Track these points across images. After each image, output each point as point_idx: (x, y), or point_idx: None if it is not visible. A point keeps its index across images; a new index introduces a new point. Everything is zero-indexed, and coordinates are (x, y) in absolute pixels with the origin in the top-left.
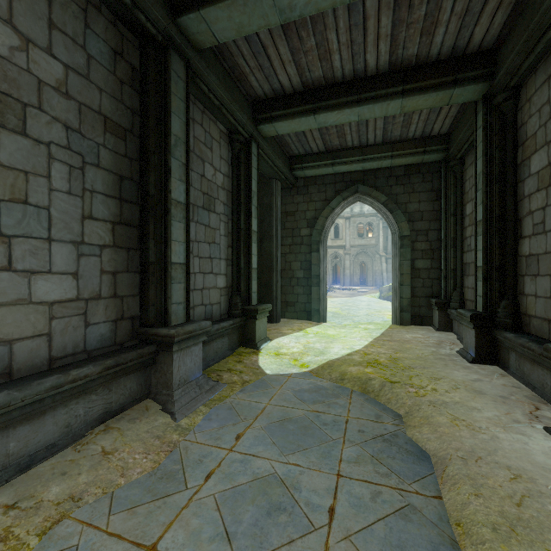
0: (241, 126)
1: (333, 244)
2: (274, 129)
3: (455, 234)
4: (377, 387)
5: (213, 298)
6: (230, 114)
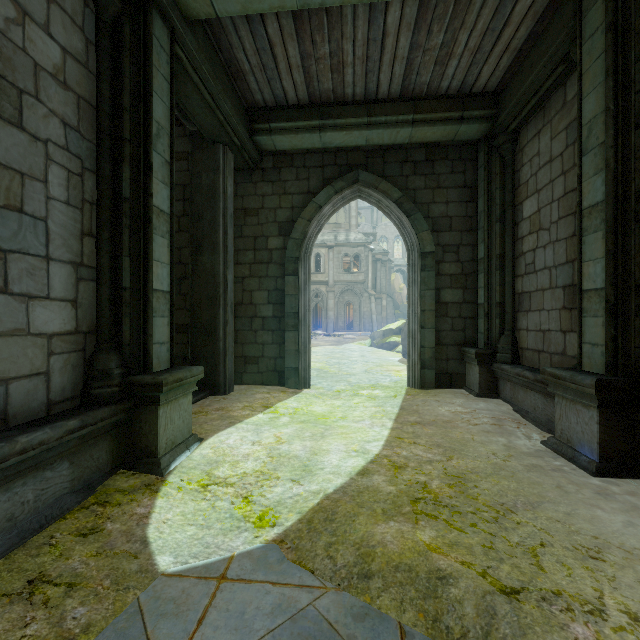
0: None
1: (314, 278)
2: None
3: (502, 249)
4: (474, 620)
5: (10, 362)
6: None
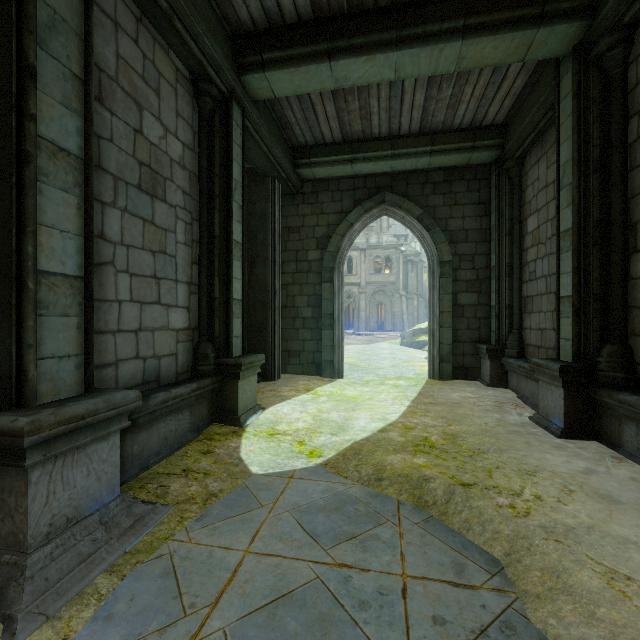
0: (213, 68)
1: (346, 280)
2: (267, 85)
3: (510, 259)
4: (441, 496)
5: (161, 346)
6: (191, 38)
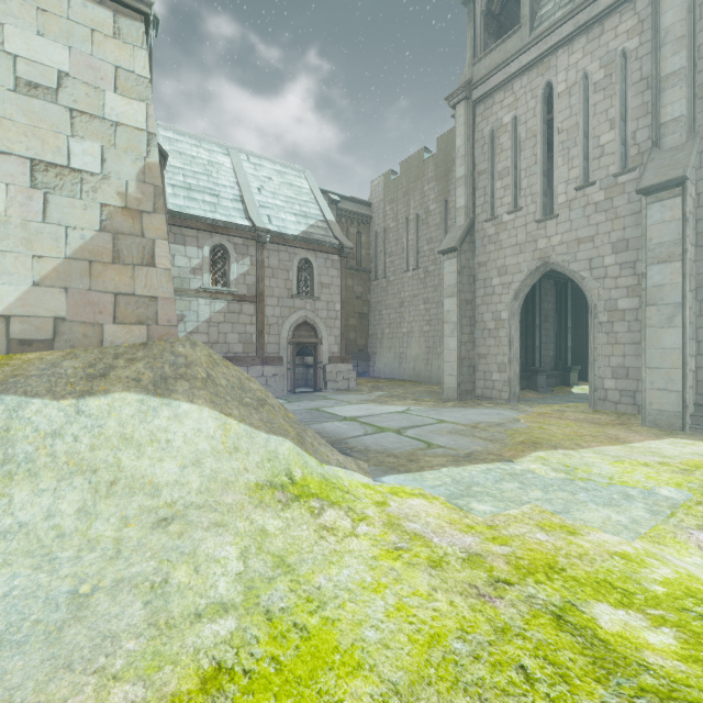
0: (562, 279)
1: None
2: None
3: None
4: None
5: (547, 360)
6: (556, 277)
